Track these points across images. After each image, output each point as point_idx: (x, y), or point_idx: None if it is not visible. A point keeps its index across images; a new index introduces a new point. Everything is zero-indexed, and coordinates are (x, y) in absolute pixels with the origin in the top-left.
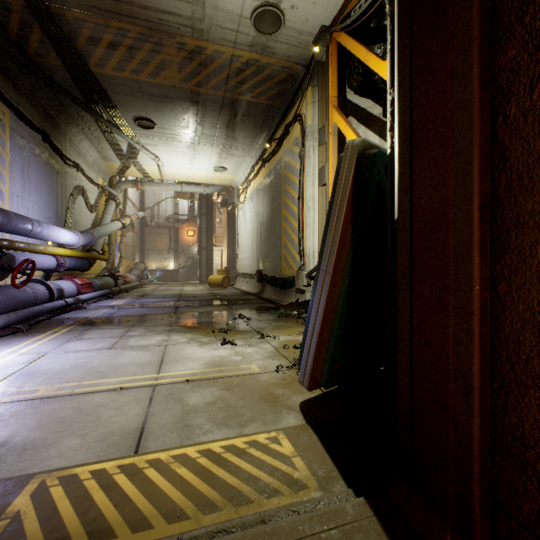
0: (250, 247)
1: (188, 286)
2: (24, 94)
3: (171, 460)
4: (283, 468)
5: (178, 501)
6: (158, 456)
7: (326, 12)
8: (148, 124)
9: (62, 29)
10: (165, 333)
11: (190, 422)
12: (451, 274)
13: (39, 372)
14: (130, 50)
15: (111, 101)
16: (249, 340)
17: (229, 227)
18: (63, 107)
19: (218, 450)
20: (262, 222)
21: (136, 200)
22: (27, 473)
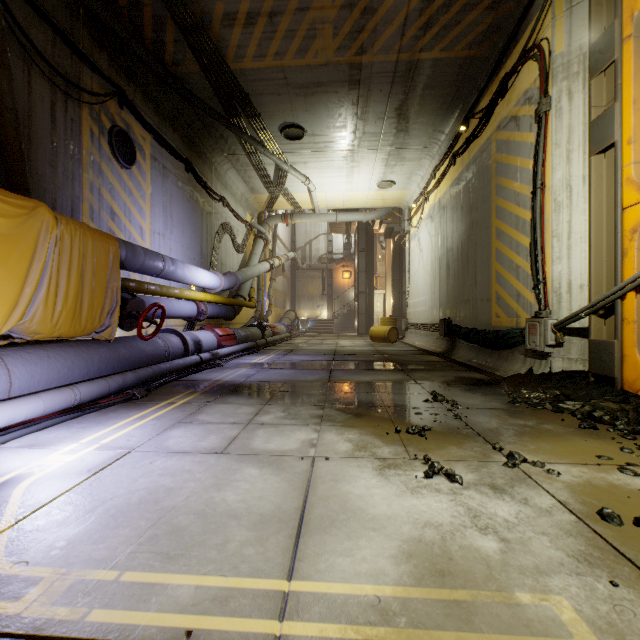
0: (428, 287)
1: (344, 339)
2: (166, 117)
3: None
4: None
5: None
6: None
7: None
8: (296, 133)
9: (193, 10)
10: (313, 424)
11: None
12: None
13: (84, 506)
14: (271, 19)
15: (254, 108)
16: (483, 468)
17: (395, 264)
18: (206, 130)
19: None
20: (451, 247)
21: (286, 240)
22: None
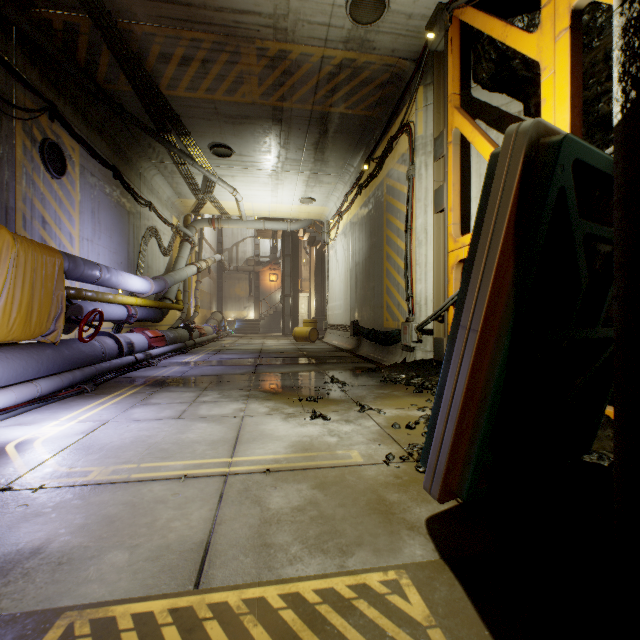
0: (342, 293)
1: (270, 339)
2: (95, 126)
3: (243, 608)
4: None
5: None
6: (225, 597)
7: None
8: (224, 151)
9: (131, 47)
10: (242, 400)
11: (270, 539)
12: None
13: (95, 447)
14: (204, 64)
15: (184, 128)
16: (345, 413)
17: (318, 269)
18: (135, 139)
19: (310, 597)
20: (358, 262)
21: (213, 241)
22: (54, 607)
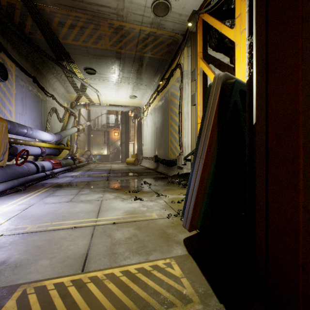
0: (150, 142)
1: (115, 164)
2: (23, 56)
3: (104, 277)
4: (176, 286)
5: (108, 308)
6: (96, 274)
7: (196, 2)
8: (92, 71)
9: (44, 17)
10: (101, 193)
11: (116, 250)
12: (301, 162)
13: (28, 216)
14: (81, 29)
15: (71, 59)
16: (150, 197)
17: (138, 130)
18: (45, 63)
19: (133, 271)
20: (157, 127)
21: (85, 115)
22: (15, 284)
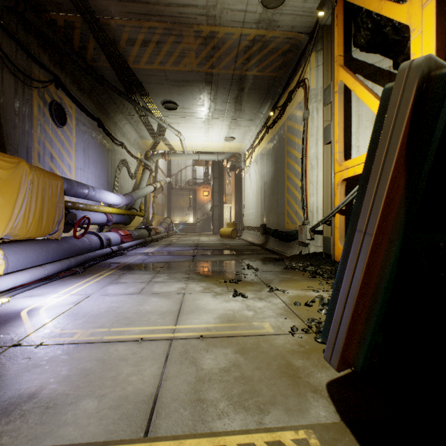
0: (254, 204)
1: (203, 237)
2: (85, 92)
3: None
4: None
5: None
6: None
7: None
8: (172, 106)
9: (108, 35)
10: (184, 281)
11: (203, 395)
12: None
13: (80, 314)
14: (158, 45)
15: (145, 90)
16: (258, 293)
17: (237, 187)
18: (112, 100)
19: None
20: (266, 182)
21: (164, 169)
22: None
